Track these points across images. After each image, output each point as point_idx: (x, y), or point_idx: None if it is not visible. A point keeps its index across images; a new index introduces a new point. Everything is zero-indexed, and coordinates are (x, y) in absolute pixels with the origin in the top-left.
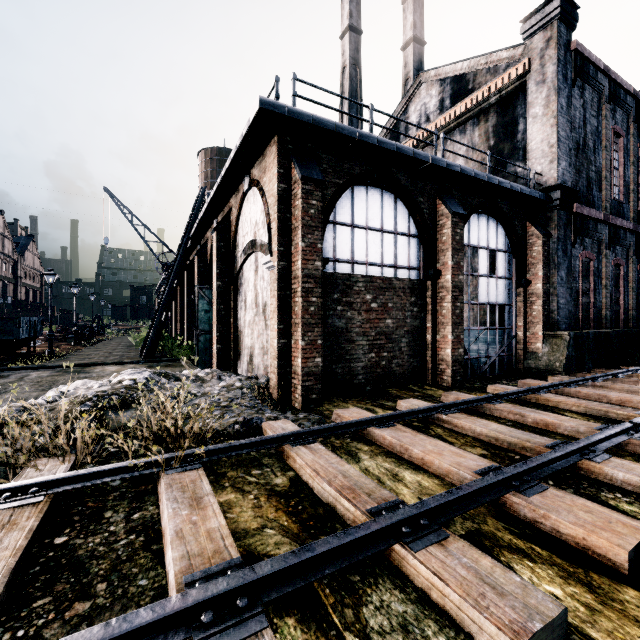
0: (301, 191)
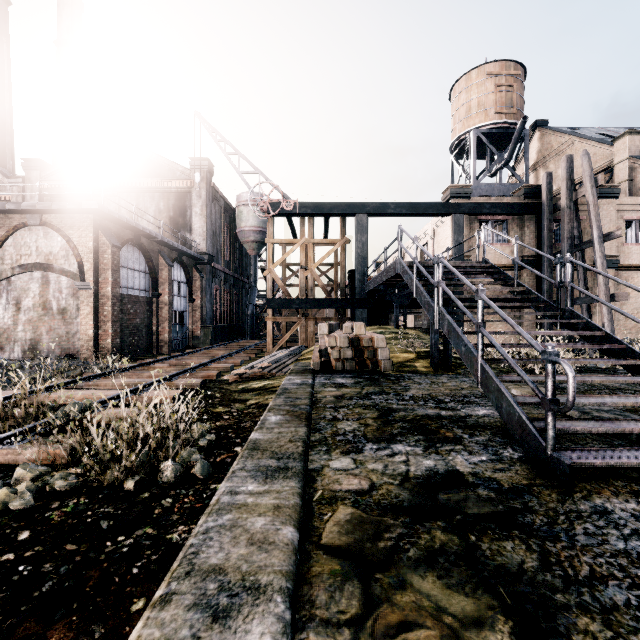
0: (111, 251)
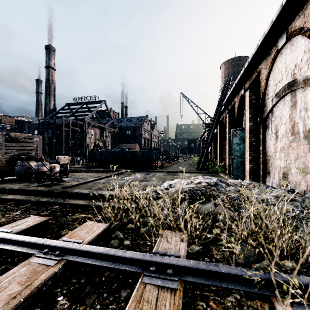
0: None
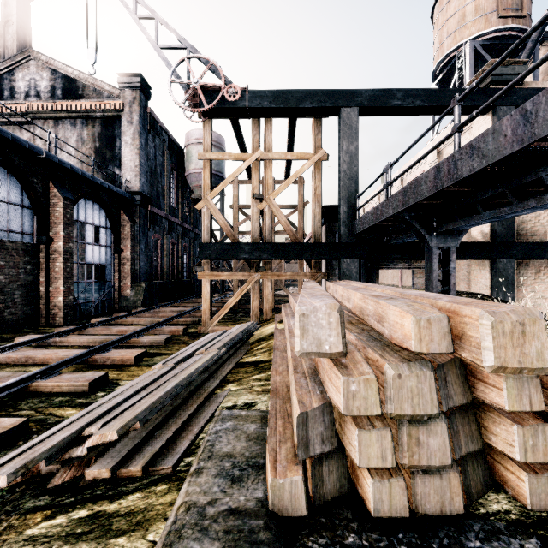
0: None
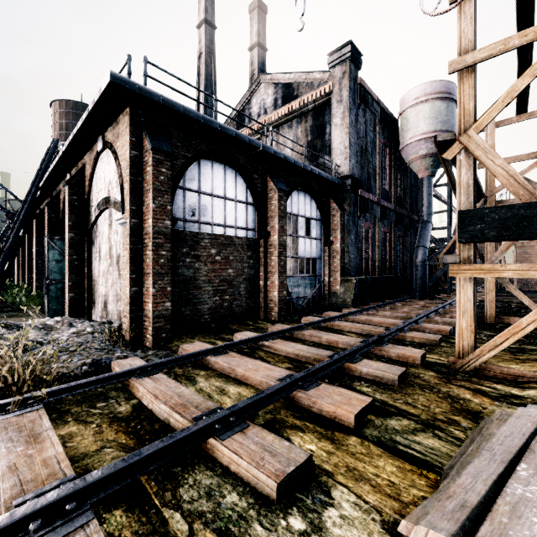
0: (152, 159)
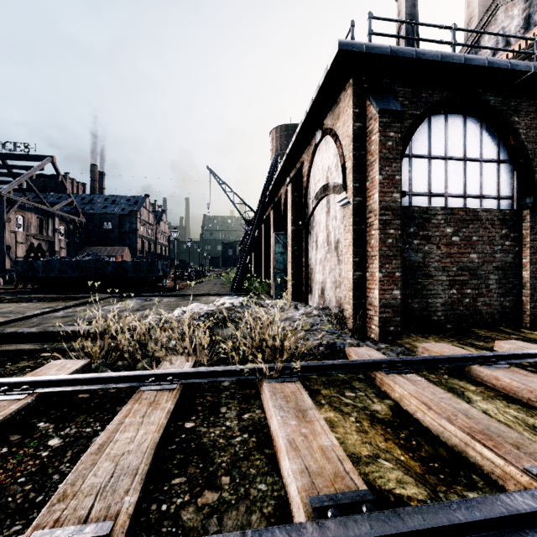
0: (378, 125)
